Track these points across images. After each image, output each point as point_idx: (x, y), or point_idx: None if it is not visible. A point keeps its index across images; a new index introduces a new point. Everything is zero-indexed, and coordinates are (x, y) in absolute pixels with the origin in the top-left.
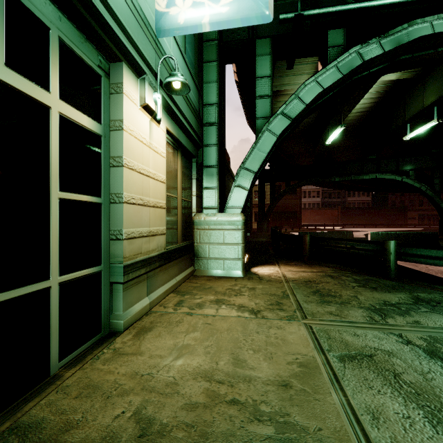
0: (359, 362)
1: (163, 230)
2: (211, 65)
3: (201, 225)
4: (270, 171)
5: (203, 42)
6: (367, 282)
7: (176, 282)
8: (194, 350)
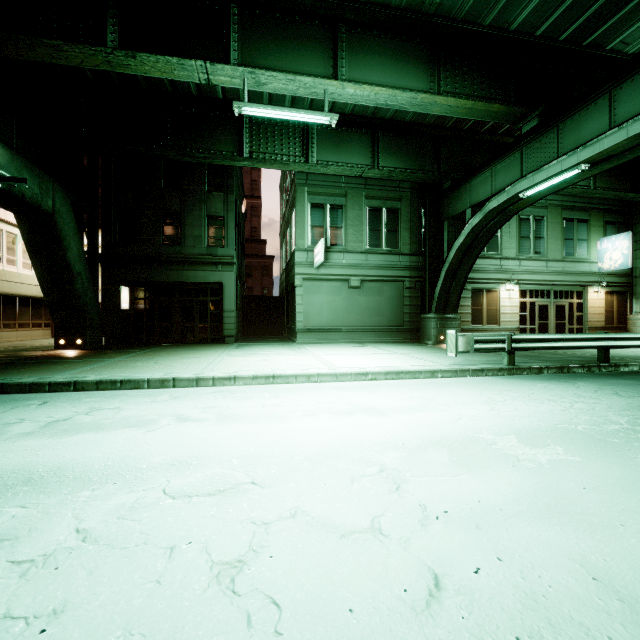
0: None
1: (603, 320)
2: (637, 252)
3: (630, 319)
4: None
5: (633, 242)
6: None
7: None
8: None
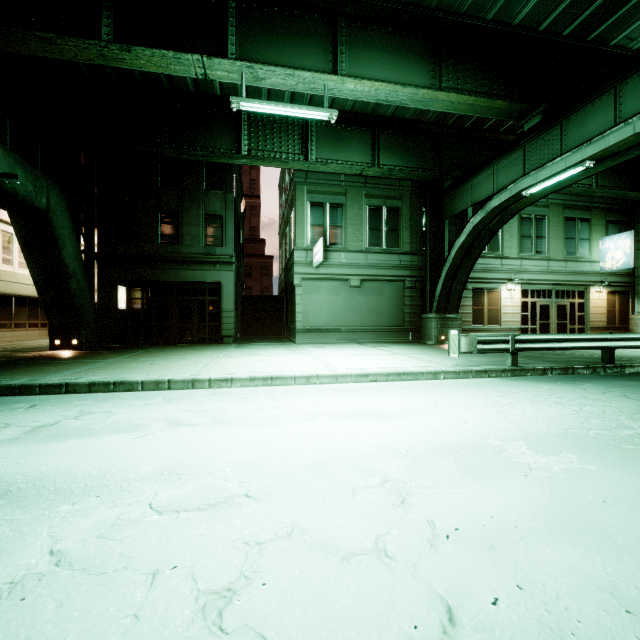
0: None
1: (604, 320)
2: (639, 251)
3: (632, 319)
4: None
5: (635, 242)
6: None
7: None
8: None
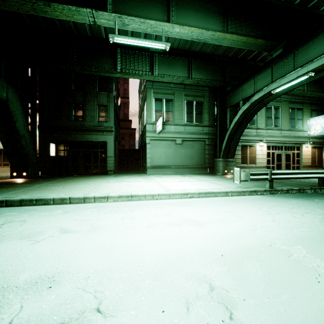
0: None
1: (310, 162)
2: None
3: None
4: None
5: None
6: None
7: None
8: None
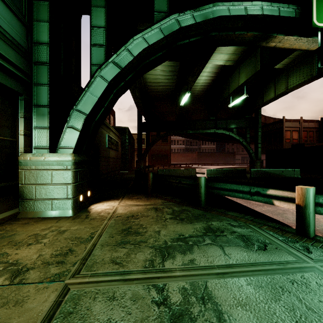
0: None
1: None
2: (42, 4)
3: (26, 165)
4: (146, 123)
5: None
6: (181, 213)
7: None
8: None
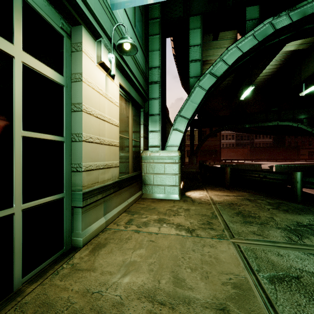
0: (288, 284)
1: (116, 163)
2: (155, 37)
3: (147, 159)
4: (198, 120)
5: (149, 20)
6: (279, 205)
7: (128, 204)
8: (139, 267)
